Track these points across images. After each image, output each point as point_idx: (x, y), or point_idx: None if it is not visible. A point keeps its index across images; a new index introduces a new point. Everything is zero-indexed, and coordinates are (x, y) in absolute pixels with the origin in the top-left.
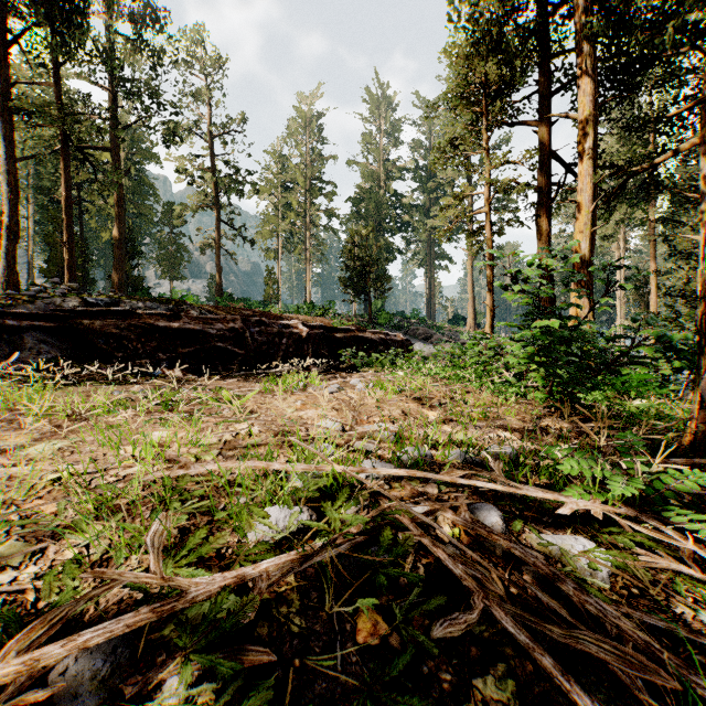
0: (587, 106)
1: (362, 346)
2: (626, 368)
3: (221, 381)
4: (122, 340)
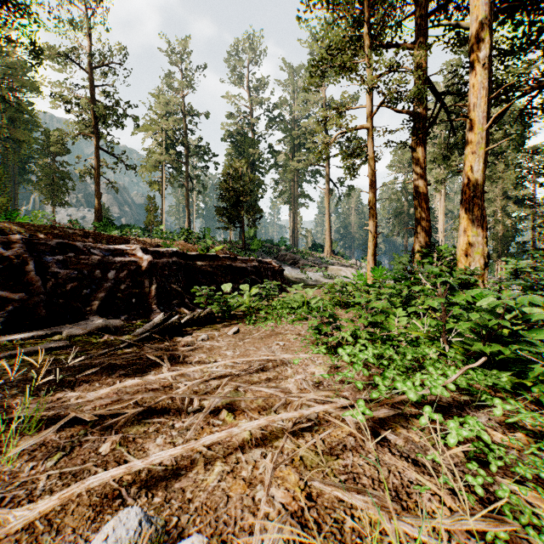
0: (482, 10)
1: (230, 276)
2: None
3: None
4: None
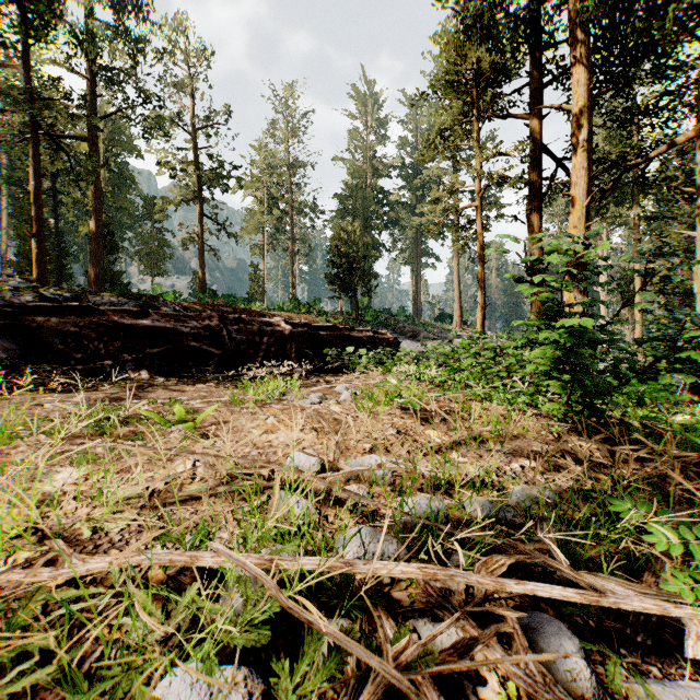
0: (581, 97)
1: (348, 345)
2: (664, 377)
3: (189, 386)
4: (82, 339)
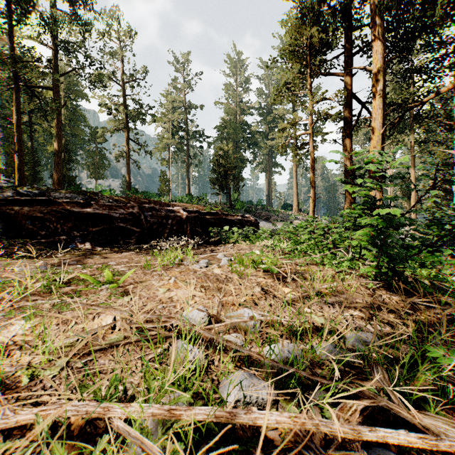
0: (379, 61)
1: (225, 225)
2: (446, 250)
3: (117, 254)
4: (45, 221)
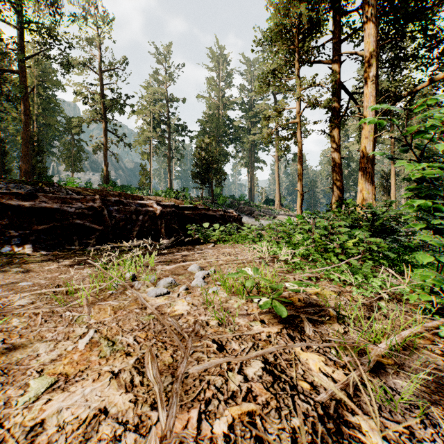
0: (371, 45)
1: (206, 221)
2: None
3: (54, 263)
4: None
